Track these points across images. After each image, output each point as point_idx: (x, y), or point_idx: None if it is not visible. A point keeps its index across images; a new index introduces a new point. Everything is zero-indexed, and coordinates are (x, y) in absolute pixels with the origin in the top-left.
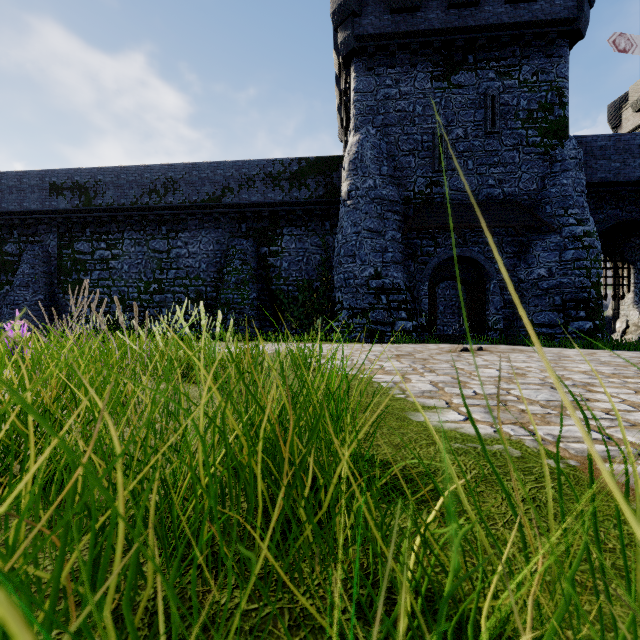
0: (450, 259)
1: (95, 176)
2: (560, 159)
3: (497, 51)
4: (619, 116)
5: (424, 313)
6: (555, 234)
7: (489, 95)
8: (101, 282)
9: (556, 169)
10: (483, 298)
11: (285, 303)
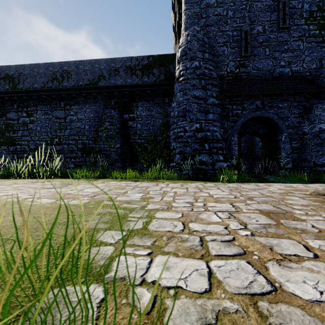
0: (251, 119)
1: (18, 70)
2: None
3: None
4: None
5: (234, 157)
6: None
7: (281, 1)
8: (23, 138)
9: None
10: (276, 146)
11: (139, 151)
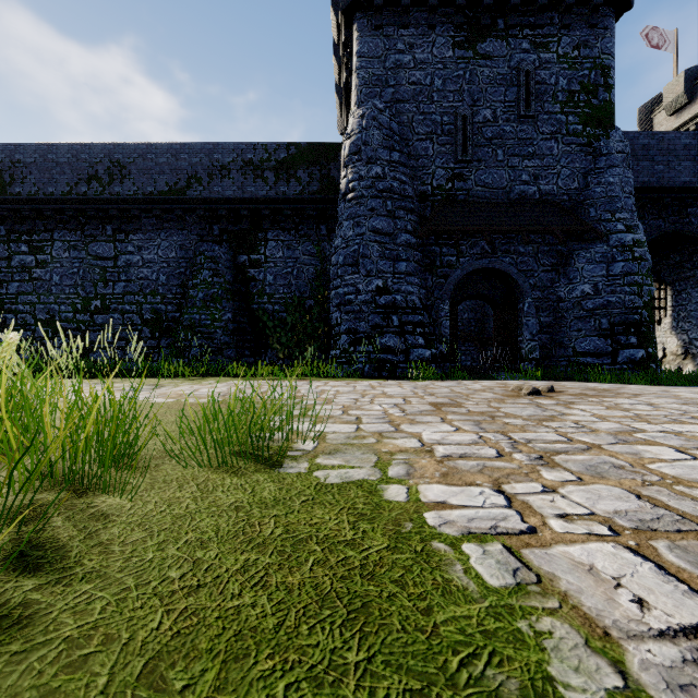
0: (475, 272)
1: (11, 155)
2: (605, 152)
3: (532, 16)
4: (651, 120)
5: (444, 339)
6: (601, 243)
7: (523, 70)
8: (21, 297)
9: (601, 164)
10: (515, 321)
11: (270, 326)
